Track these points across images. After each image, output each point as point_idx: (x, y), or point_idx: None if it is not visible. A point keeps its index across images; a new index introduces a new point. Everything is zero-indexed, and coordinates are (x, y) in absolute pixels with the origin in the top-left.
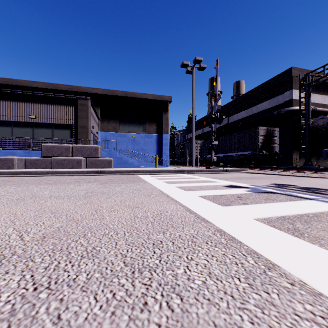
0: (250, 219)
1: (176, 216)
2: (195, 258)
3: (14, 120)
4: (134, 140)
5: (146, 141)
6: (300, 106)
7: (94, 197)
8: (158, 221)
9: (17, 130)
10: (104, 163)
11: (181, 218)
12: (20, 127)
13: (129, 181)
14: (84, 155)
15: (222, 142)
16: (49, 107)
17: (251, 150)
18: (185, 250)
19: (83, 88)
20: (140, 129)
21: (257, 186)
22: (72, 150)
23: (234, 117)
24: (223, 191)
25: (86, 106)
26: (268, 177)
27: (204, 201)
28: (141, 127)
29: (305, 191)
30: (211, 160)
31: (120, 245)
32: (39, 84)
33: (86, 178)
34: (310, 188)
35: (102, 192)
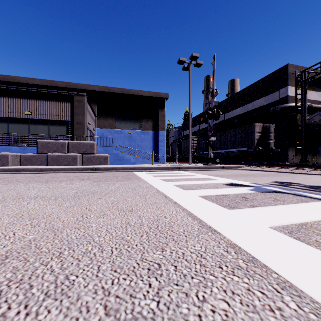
0: (266, 228)
1: (176, 223)
2: (208, 297)
3: (10, 116)
4: (131, 136)
5: (142, 137)
6: (296, 102)
7: (84, 197)
8: (154, 230)
9: (12, 126)
10: (100, 160)
11: (182, 226)
12: (16, 123)
13: (124, 178)
14: (80, 152)
15: (218, 138)
16: (45, 103)
17: (248, 146)
18: (193, 282)
19: (80, 85)
20: (137, 126)
21: (260, 184)
22: (67, 146)
23: (230, 114)
24: (225, 190)
25: (83, 103)
26: (267, 173)
27: (206, 202)
28: (137, 124)
29: (314, 190)
30: (208, 157)
31: (103, 271)
32: (36, 81)
33: (80, 175)
34: (316, 186)
35: (94, 191)
